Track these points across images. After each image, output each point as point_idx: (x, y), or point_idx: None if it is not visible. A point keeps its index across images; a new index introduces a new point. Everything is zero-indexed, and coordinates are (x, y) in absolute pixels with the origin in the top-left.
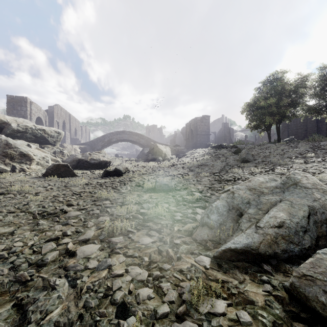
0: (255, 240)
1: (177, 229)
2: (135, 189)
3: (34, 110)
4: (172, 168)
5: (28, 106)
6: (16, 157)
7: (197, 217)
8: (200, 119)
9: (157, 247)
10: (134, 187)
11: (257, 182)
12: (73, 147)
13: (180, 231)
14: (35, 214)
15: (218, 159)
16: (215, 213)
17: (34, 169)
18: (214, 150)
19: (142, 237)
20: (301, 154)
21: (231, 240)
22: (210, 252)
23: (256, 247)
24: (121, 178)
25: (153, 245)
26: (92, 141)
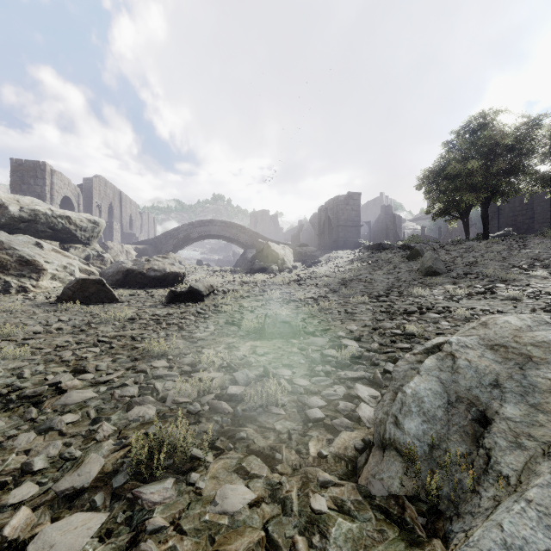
0: None
1: (315, 450)
2: (224, 330)
3: (58, 184)
4: (297, 285)
5: (48, 178)
6: (11, 266)
7: (362, 411)
8: (344, 200)
9: (263, 524)
10: (222, 327)
11: (506, 328)
12: (124, 248)
13: (323, 458)
14: None
15: (380, 268)
16: (414, 413)
17: (46, 287)
18: (369, 253)
19: (224, 484)
20: (539, 260)
21: (491, 531)
22: None
23: None
24: (200, 305)
25: (253, 517)
26: (158, 238)
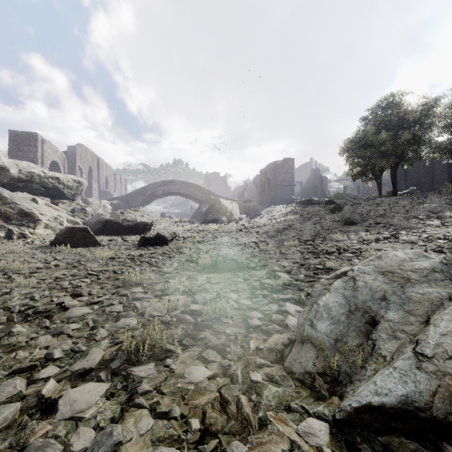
0: (422, 388)
1: (254, 345)
2: (185, 266)
3: (47, 151)
4: (242, 233)
5: (39, 146)
6: (13, 217)
7: (289, 321)
8: (281, 164)
9: (217, 389)
10: (183, 264)
11: (394, 259)
12: (101, 203)
13: (260, 350)
14: (11, 314)
15: (309, 219)
16: (324, 318)
17: (41, 234)
18: (301, 207)
19: (190, 366)
20: (434, 212)
21: (369, 386)
22: (325, 404)
23: (425, 404)
24: (165, 248)
25: (211, 385)
26: (129, 195)
